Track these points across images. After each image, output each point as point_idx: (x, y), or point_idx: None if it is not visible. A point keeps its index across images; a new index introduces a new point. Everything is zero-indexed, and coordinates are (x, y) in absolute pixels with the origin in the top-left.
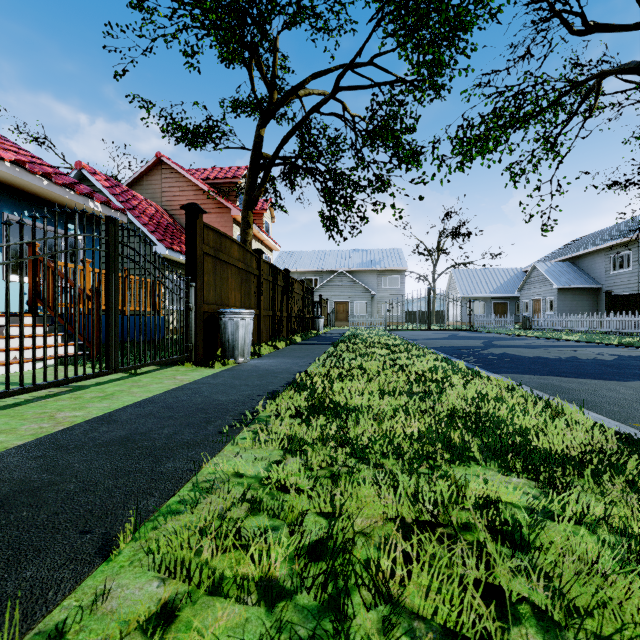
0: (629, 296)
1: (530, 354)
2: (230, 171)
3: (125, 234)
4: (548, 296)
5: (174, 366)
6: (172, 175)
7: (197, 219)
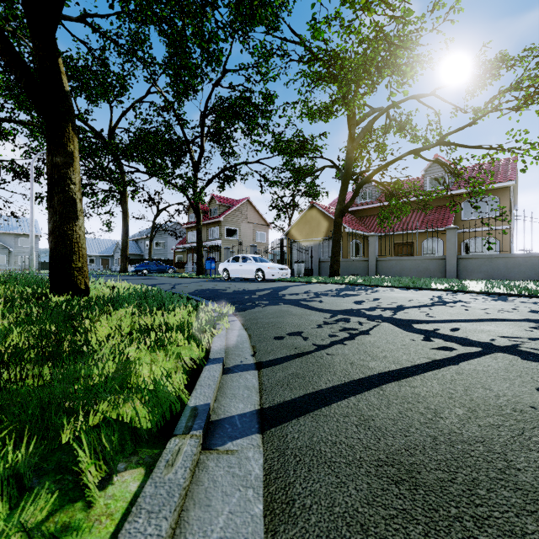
0: (136, 259)
1: None
2: None
3: None
4: None
5: None
6: None
7: None
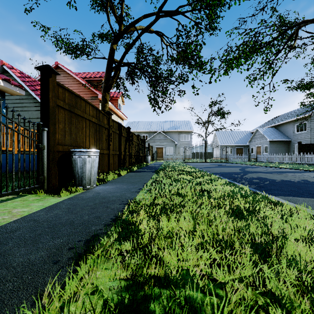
0: (310, 144)
1: (276, 178)
2: (98, 74)
3: (31, 105)
4: (264, 145)
5: (28, 195)
6: (64, 75)
7: (50, 77)
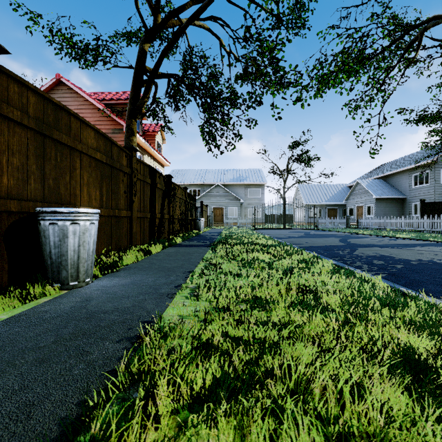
0: (437, 203)
1: (407, 256)
2: (124, 94)
3: None
4: (368, 204)
5: None
6: (71, 95)
7: None
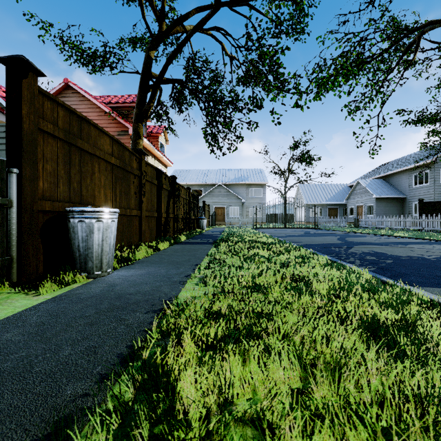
0: (435, 203)
1: (399, 253)
2: (129, 97)
3: None
4: (368, 203)
5: None
6: (78, 98)
7: (23, 78)
